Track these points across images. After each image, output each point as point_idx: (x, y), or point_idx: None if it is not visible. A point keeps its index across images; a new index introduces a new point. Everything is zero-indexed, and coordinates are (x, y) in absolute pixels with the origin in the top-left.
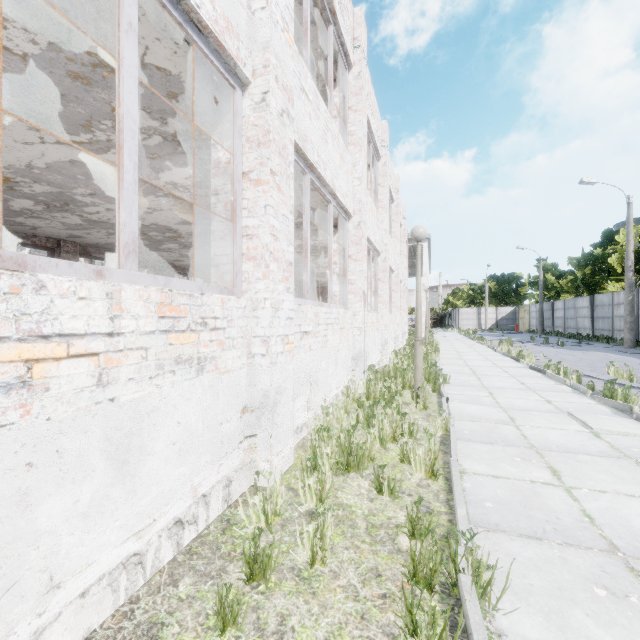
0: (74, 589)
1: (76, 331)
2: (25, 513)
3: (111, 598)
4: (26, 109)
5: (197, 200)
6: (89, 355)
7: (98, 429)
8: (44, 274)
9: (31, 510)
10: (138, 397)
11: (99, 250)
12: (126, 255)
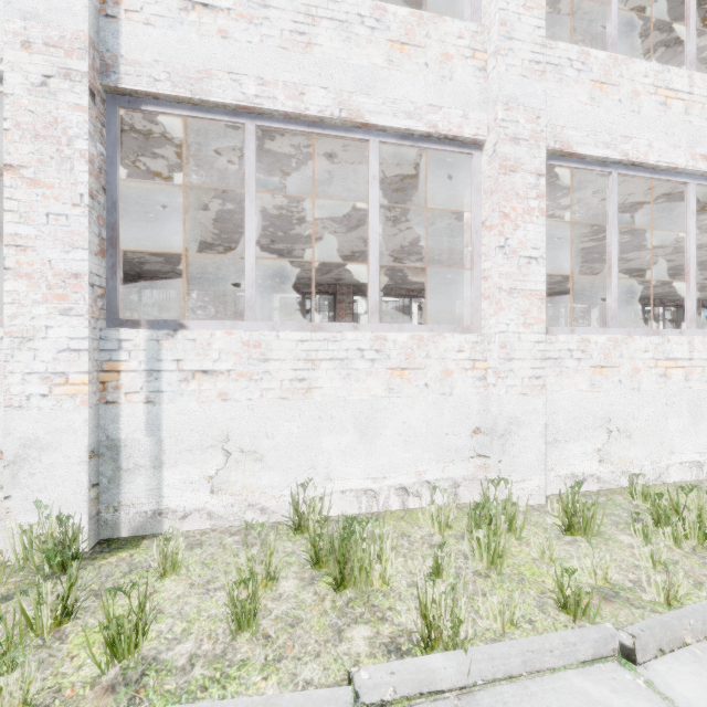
0: (677, 459)
1: (678, 357)
2: (664, 420)
3: (689, 474)
4: (573, 234)
5: (682, 244)
6: (682, 367)
7: (685, 399)
8: (669, 336)
9: (666, 420)
10: (699, 389)
11: (560, 295)
12: (690, 322)
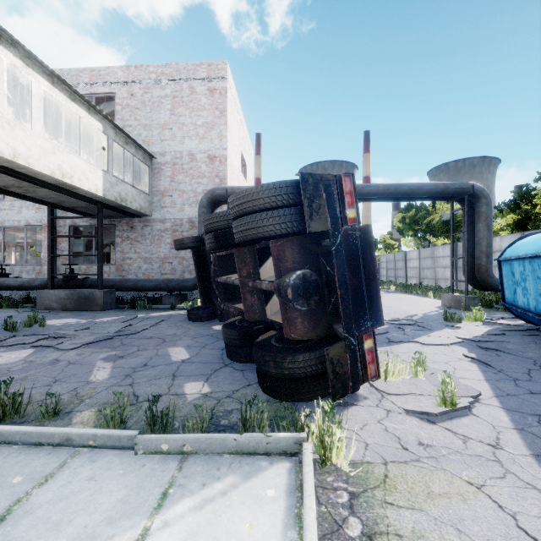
0: None
1: None
2: None
3: None
4: None
5: None
6: None
7: None
8: None
9: None
10: None
11: None
12: None
